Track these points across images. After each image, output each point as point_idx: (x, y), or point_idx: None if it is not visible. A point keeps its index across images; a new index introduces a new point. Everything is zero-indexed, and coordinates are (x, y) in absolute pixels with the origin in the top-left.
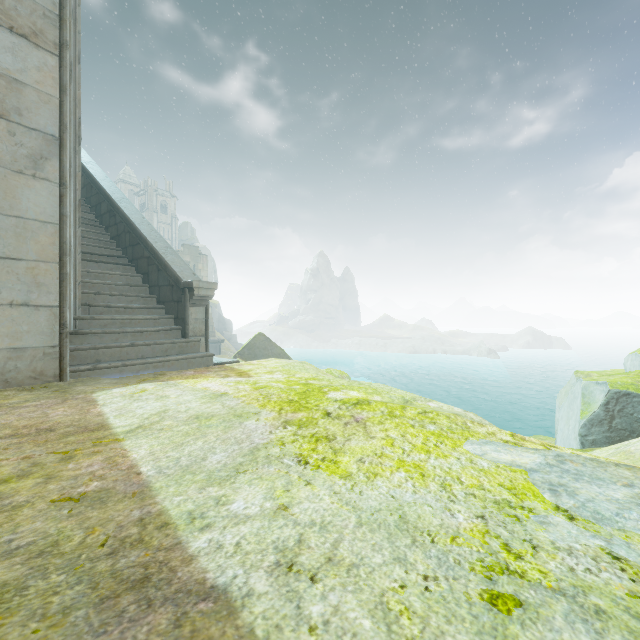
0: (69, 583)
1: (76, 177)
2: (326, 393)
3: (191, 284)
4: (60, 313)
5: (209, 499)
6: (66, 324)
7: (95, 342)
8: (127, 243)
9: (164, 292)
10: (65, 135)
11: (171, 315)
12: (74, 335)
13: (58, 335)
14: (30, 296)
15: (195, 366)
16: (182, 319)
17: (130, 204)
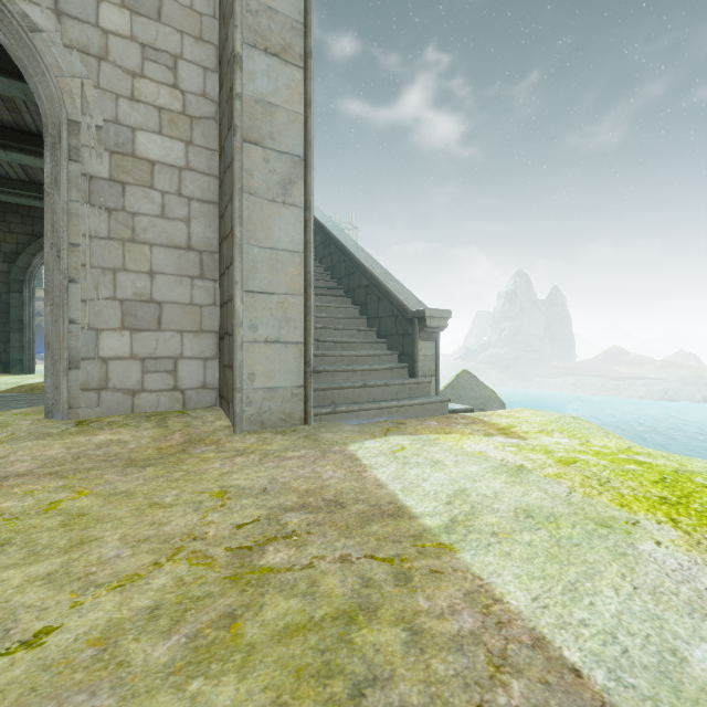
0: None
1: None
2: None
3: (422, 313)
4: (305, 350)
5: None
6: (310, 362)
7: (328, 381)
8: (342, 273)
9: (385, 324)
10: (309, 154)
11: (395, 351)
12: None
13: (303, 374)
14: (280, 332)
15: (429, 413)
16: (409, 355)
17: (342, 232)
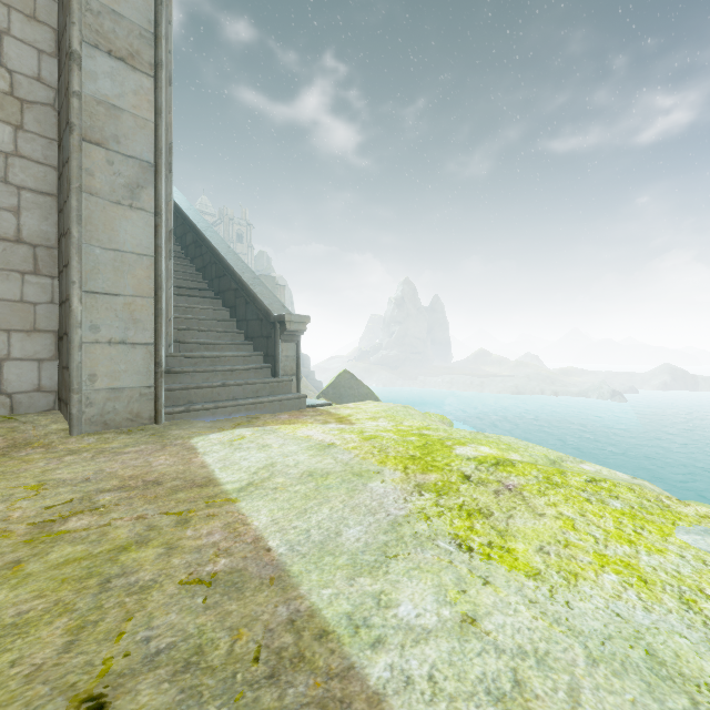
0: None
1: (168, 206)
2: (452, 448)
3: (282, 318)
4: (155, 351)
5: (365, 596)
6: (161, 363)
7: (186, 381)
8: (213, 275)
9: (252, 327)
10: (160, 161)
11: (260, 352)
12: (166, 374)
13: (153, 375)
14: (127, 333)
15: (287, 409)
16: (272, 356)
17: (215, 233)
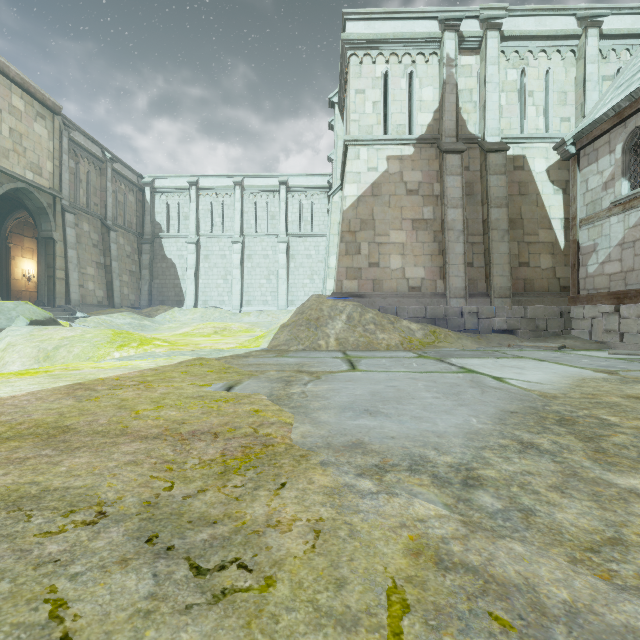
0: (184, 363)
1: None
2: None
3: None
4: None
5: (150, 366)
6: None
7: None
8: None
9: None
10: None
11: None
12: None
13: None
14: None
15: None
16: None
17: None
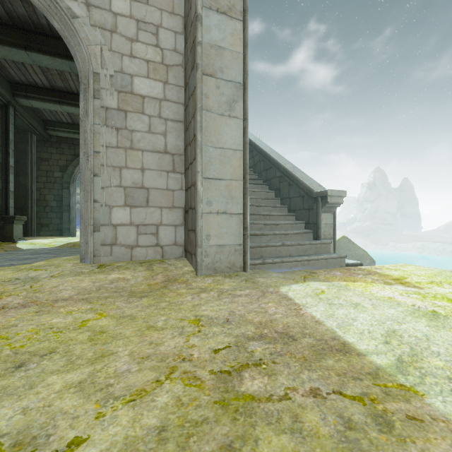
0: None
1: None
2: None
3: (325, 193)
4: (243, 219)
5: None
6: (247, 227)
7: (256, 241)
8: (261, 169)
9: (294, 202)
10: (246, 80)
11: (302, 221)
12: None
13: (242, 236)
14: (227, 206)
15: (331, 266)
16: (313, 224)
17: (261, 141)
